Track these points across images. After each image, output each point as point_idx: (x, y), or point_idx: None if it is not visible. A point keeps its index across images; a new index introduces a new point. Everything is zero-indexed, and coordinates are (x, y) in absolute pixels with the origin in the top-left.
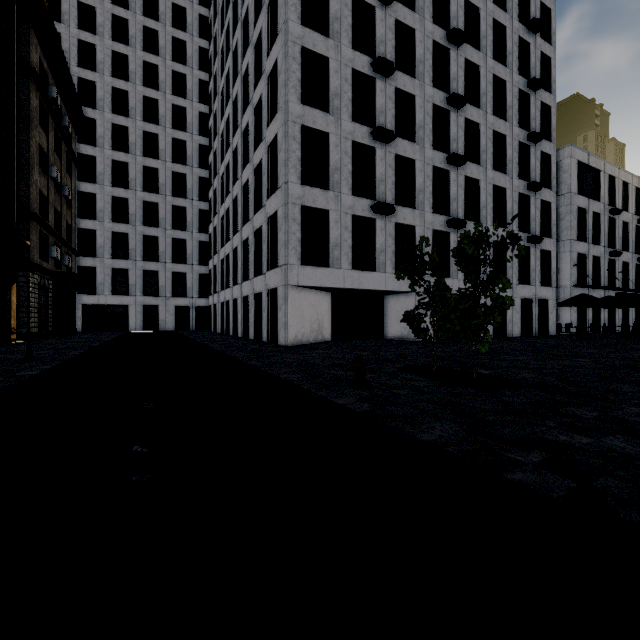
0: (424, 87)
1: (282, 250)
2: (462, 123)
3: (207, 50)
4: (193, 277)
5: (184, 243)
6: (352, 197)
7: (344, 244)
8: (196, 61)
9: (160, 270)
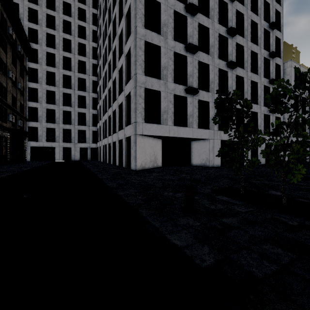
0: (214, 23)
1: (133, 114)
2: (234, 45)
3: (97, 14)
4: (89, 132)
5: (84, 115)
6: (174, 84)
7: (169, 111)
8: (91, 20)
9: (72, 129)
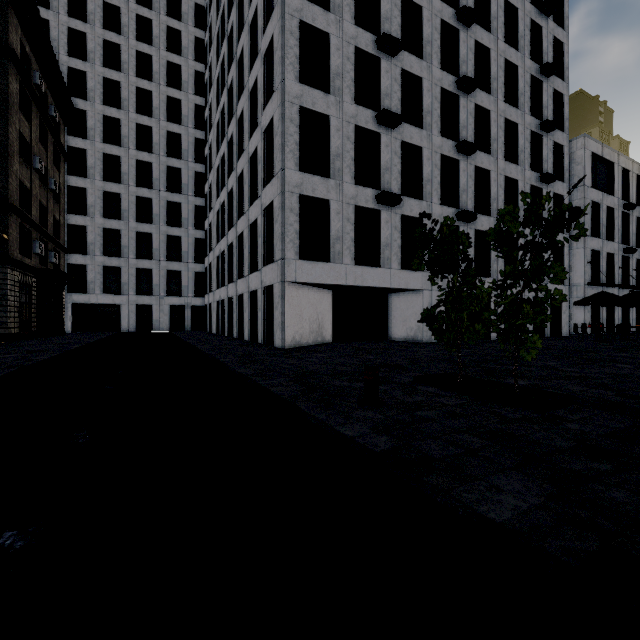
0: (432, 69)
1: (278, 243)
2: (472, 109)
3: (203, 40)
4: (188, 275)
5: (179, 240)
6: (355, 186)
7: (346, 237)
8: (191, 51)
9: (154, 268)
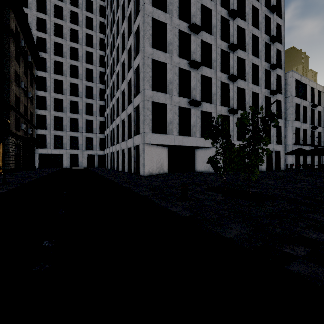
0: (216, 40)
1: (142, 125)
2: (236, 59)
3: (103, 23)
4: (96, 140)
5: (92, 122)
6: (178, 97)
7: (174, 122)
8: (98, 28)
9: (79, 136)
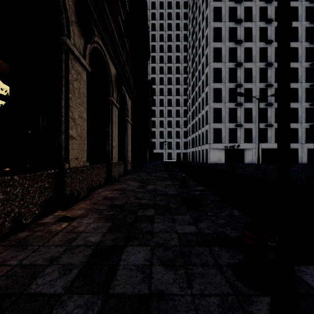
0: (256, 84)
1: (208, 140)
2: (273, 90)
3: (186, 66)
4: (182, 143)
5: (179, 132)
6: (229, 123)
7: (226, 136)
8: (183, 71)
9: (172, 141)
